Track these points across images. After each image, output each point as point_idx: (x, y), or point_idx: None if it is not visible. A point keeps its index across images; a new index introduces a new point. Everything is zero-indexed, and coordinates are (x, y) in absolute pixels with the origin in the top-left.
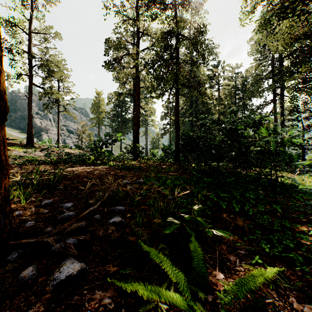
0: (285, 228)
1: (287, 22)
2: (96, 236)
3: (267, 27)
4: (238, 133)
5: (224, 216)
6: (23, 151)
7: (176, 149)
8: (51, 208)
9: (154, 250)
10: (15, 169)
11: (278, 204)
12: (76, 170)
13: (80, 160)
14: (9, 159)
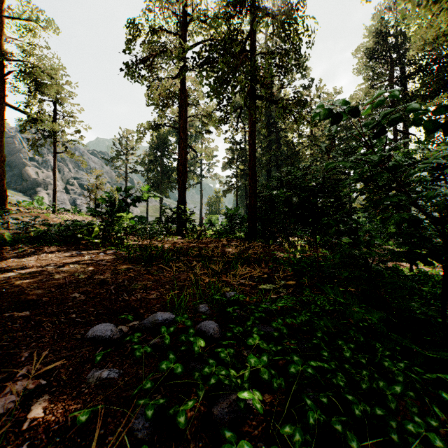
0: None
1: None
2: None
3: None
4: None
5: None
6: None
7: (250, 216)
8: None
9: None
10: None
11: None
12: (23, 265)
13: (67, 235)
14: None
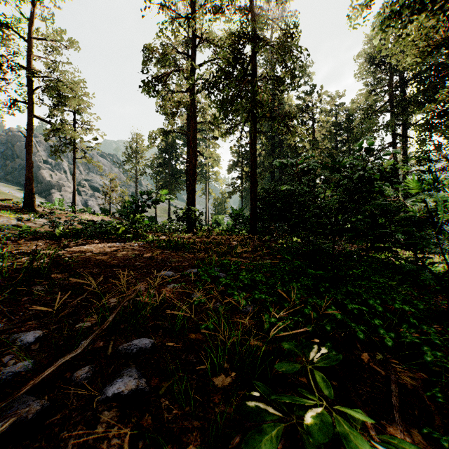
0: None
1: (426, 18)
2: None
3: (396, 23)
4: (373, 186)
5: (365, 358)
6: (16, 218)
7: (251, 216)
8: None
9: None
10: None
11: None
12: (88, 250)
13: (101, 232)
14: None
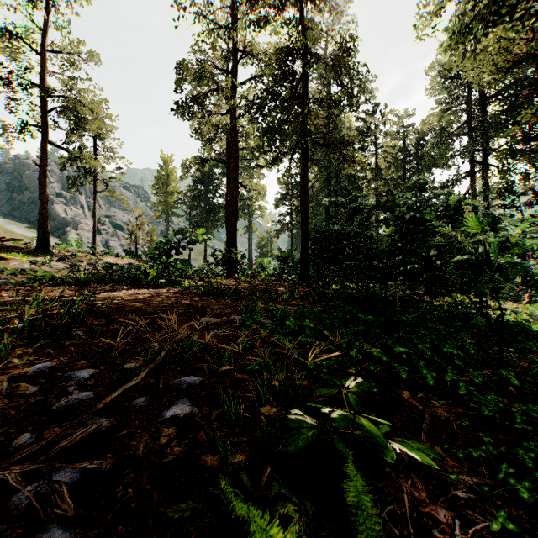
0: (534, 423)
1: (502, 31)
2: (129, 456)
3: (467, 37)
4: (425, 227)
5: (406, 395)
6: (30, 262)
7: (302, 258)
8: (46, 383)
9: (260, 512)
10: (5, 295)
11: (507, 368)
12: (119, 296)
13: (129, 277)
14: (4, 276)
